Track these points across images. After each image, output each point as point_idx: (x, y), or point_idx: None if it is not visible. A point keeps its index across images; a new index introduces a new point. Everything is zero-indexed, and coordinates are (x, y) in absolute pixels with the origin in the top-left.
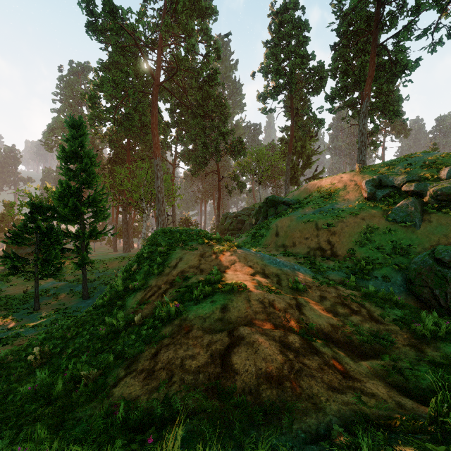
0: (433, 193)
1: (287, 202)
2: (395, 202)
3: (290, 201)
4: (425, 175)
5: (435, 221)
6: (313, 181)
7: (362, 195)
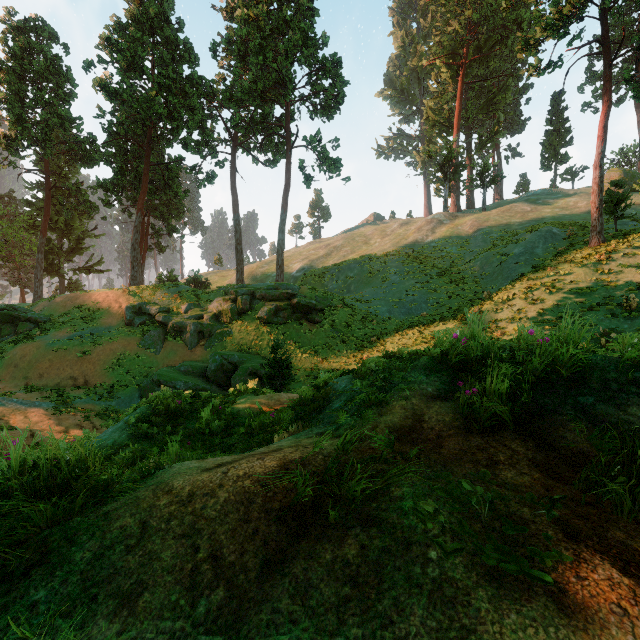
0: (172, 325)
1: (35, 319)
2: (149, 330)
3: (40, 318)
4: (174, 307)
5: (171, 347)
6: (75, 292)
7: (124, 320)
